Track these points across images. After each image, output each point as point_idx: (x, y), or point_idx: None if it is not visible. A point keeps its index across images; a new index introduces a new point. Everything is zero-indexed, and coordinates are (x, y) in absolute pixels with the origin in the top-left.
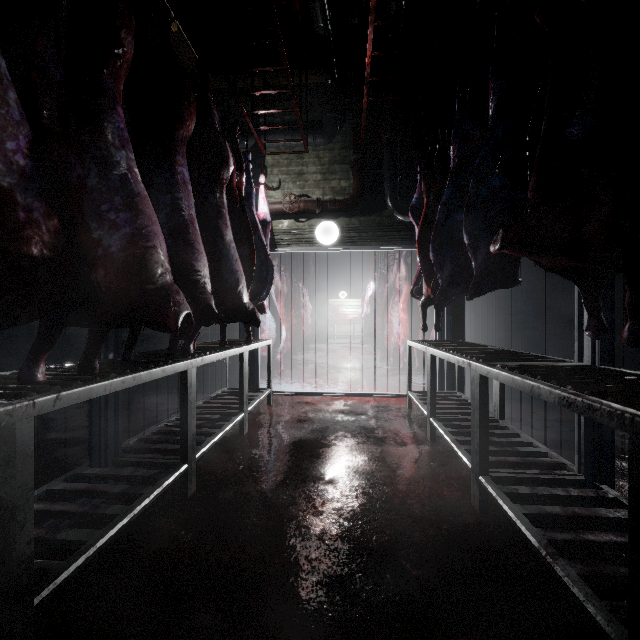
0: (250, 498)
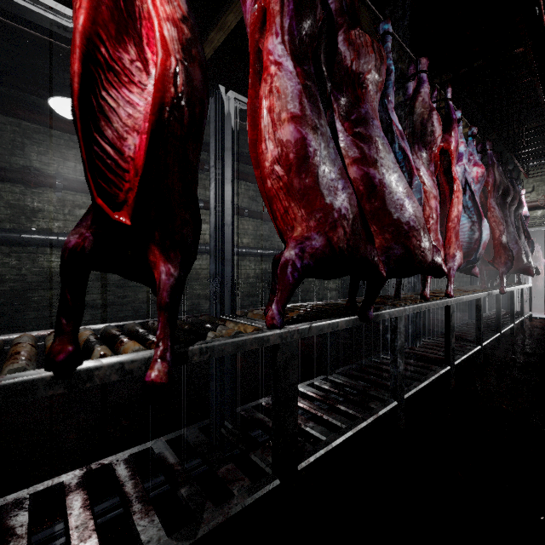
0: (544, 340)
